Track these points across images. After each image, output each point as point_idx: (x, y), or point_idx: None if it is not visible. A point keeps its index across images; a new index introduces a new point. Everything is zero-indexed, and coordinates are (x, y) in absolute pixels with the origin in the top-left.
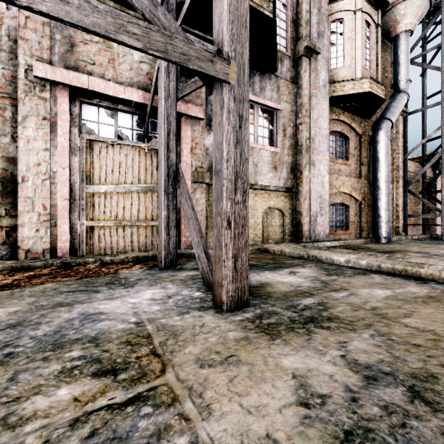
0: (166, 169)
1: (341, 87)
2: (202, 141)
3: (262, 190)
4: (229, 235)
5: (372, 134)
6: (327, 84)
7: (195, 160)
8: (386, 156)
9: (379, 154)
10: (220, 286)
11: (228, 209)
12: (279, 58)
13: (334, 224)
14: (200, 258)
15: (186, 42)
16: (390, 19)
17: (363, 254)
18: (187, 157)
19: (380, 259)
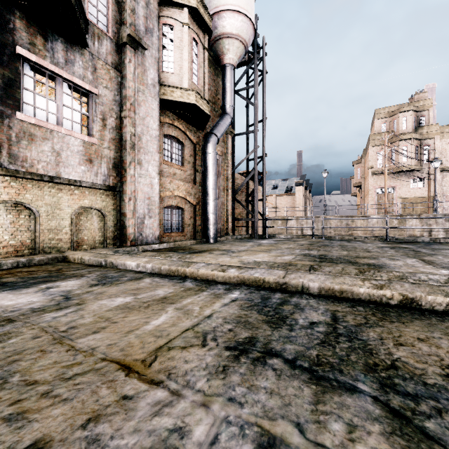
0: None
1: (171, 92)
2: None
3: (71, 185)
4: None
5: (203, 145)
6: (156, 84)
7: None
8: (213, 166)
9: (208, 164)
10: None
11: None
12: (97, 35)
13: (169, 226)
14: None
15: None
16: (219, 48)
17: (161, 257)
18: None
19: (165, 260)
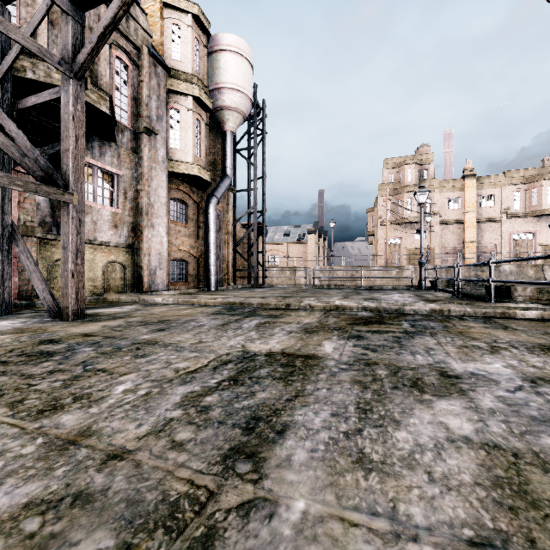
0: (1, 229)
1: (178, 166)
2: (32, 196)
3: (102, 245)
4: (74, 281)
5: (205, 205)
6: (166, 160)
7: (23, 214)
8: (214, 224)
9: (210, 222)
10: (68, 308)
11: (73, 268)
12: (120, 129)
13: (175, 277)
14: (46, 299)
15: (48, 187)
16: (220, 117)
17: (176, 296)
18: (14, 210)
19: (181, 297)
